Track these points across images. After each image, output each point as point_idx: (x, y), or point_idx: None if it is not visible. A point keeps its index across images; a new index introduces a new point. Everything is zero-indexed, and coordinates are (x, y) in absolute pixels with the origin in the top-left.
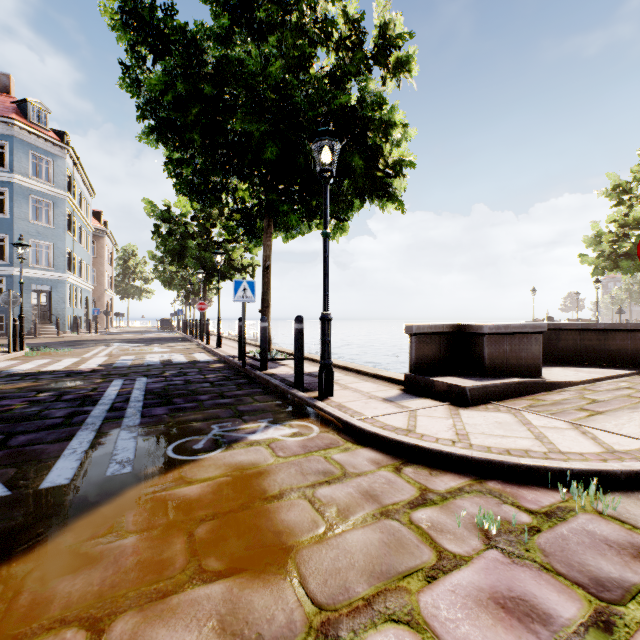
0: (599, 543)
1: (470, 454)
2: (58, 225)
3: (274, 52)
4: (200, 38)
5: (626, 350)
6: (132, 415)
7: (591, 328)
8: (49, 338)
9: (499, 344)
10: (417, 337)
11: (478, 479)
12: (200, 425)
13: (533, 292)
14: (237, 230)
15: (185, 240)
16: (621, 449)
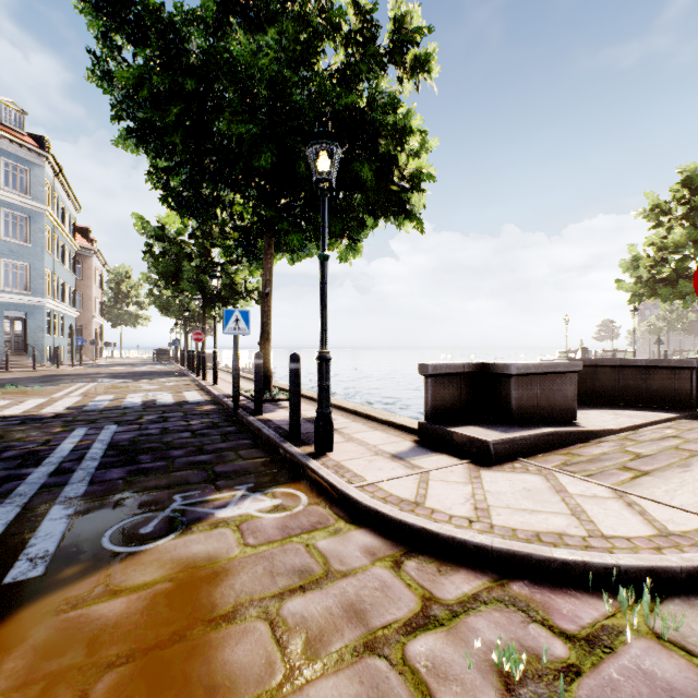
0: (662, 696)
1: (490, 543)
2: (35, 243)
3: (271, 44)
4: (179, 22)
5: (669, 389)
6: (78, 481)
7: (631, 364)
8: (23, 372)
9: (529, 386)
10: (434, 379)
11: (499, 579)
12: (160, 495)
13: (566, 320)
14: (235, 250)
15: (181, 261)
16: (677, 530)
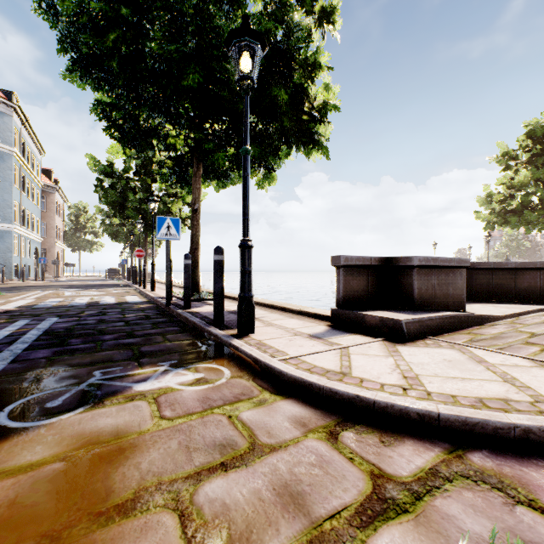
0: None
1: (435, 409)
2: (4, 178)
3: None
4: None
5: (535, 287)
6: (0, 360)
7: (503, 267)
8: None
9: (428, 278)
10: (345, 270)
11: (453, 450)
12: (79, 371)
13: (434, 245)
14: (169, 177)
15: (126, 193)
16: None
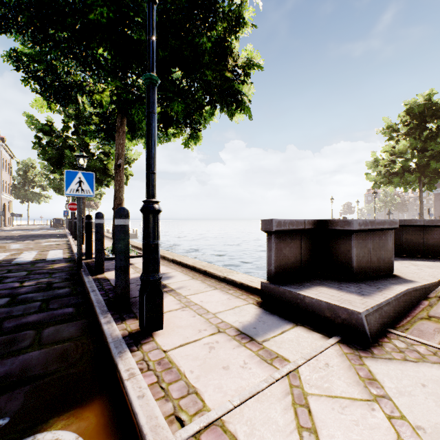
0: None
1: None
2: None
3: None
4: None
5: None
6: None
7: (412, 224)
8: None
9: (364, 242)
10: (277, 236)
11: None
12: None
13: (332, 200)
14: (97, 133)
15: (63, 150)
16: None
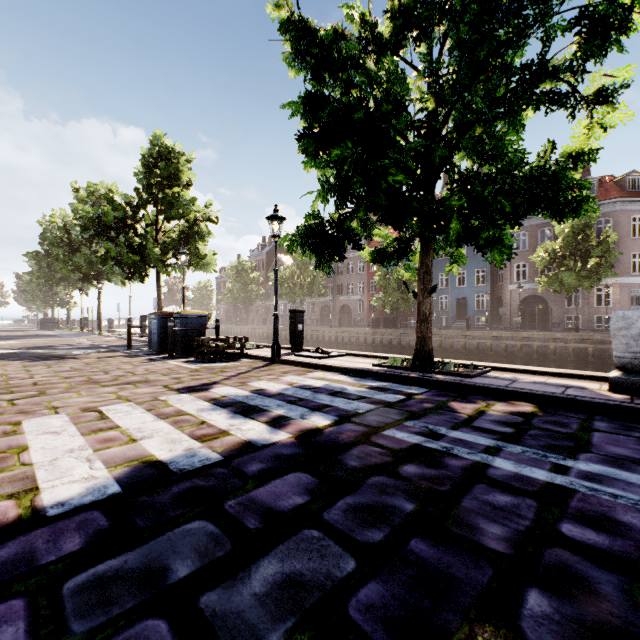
0: None
1: None
2: None
3: None
4: None
5: None
6: None
7: None
8: None
9: None
10: None
11: None
12: None
13: None
14: None
15: None
16: None
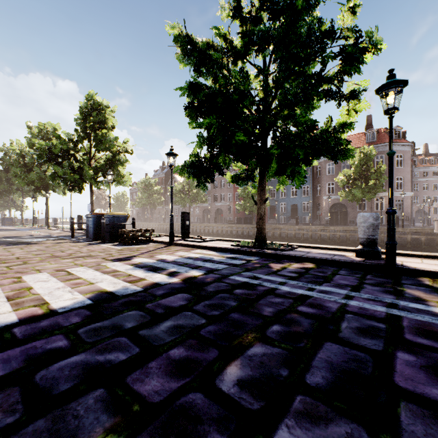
0: None
1: None
2: None
3: None
4: None
5: None
6: None
7: None
8: None
9: None
10: None
11: None
12: None
13: None
14: None
15: None
16: None
